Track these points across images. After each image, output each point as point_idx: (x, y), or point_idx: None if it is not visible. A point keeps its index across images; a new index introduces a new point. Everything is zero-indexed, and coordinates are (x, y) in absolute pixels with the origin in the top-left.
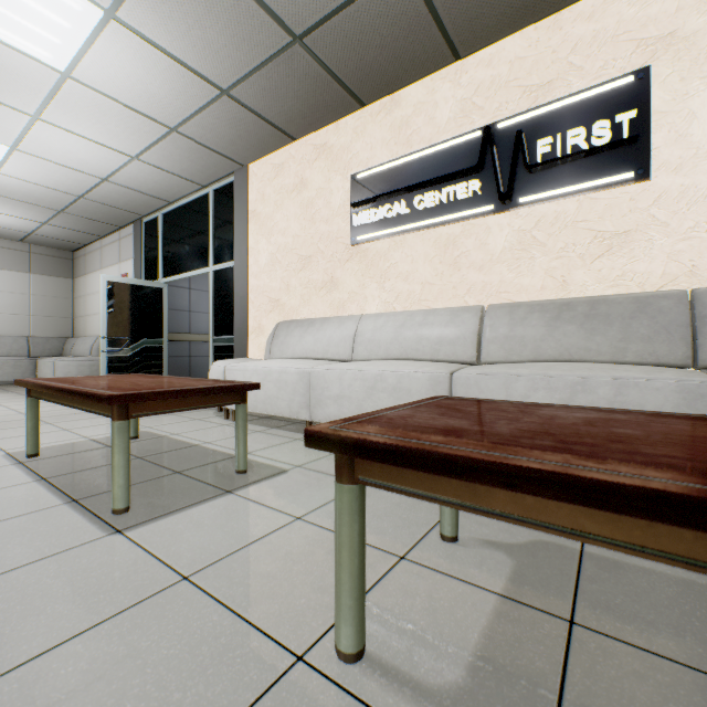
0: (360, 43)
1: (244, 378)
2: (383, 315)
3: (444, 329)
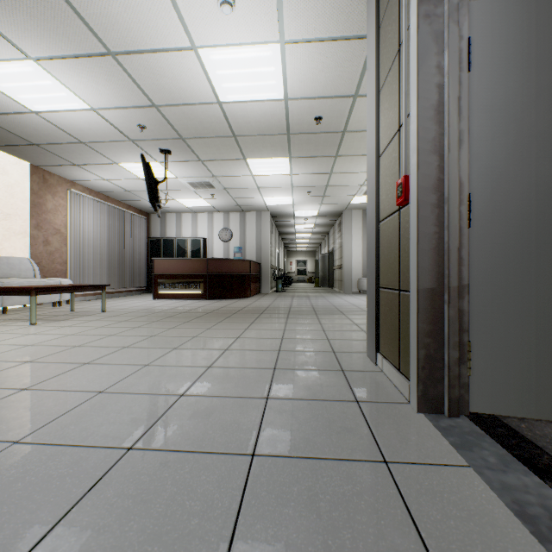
0: None
1: None
2: None
3: None
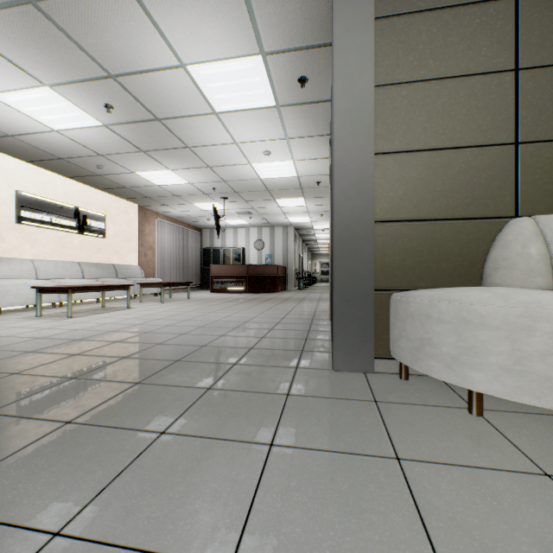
0: (66, 167)
1: (18, 289)
2: (45, 261)
3: (73, 269)
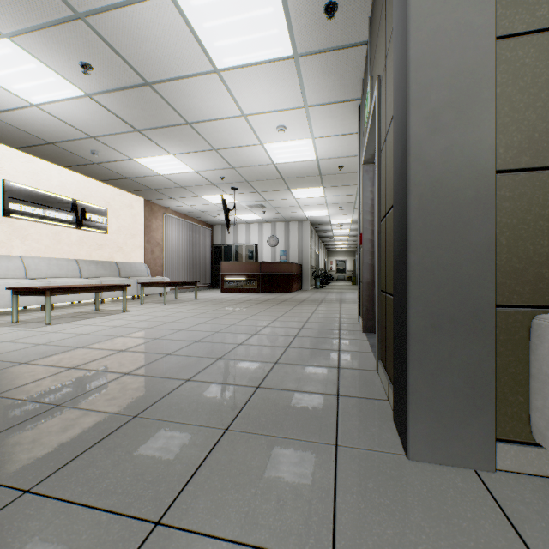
0: (59, 154)
1: None
2: (36, 258)
3: (69, 267)
